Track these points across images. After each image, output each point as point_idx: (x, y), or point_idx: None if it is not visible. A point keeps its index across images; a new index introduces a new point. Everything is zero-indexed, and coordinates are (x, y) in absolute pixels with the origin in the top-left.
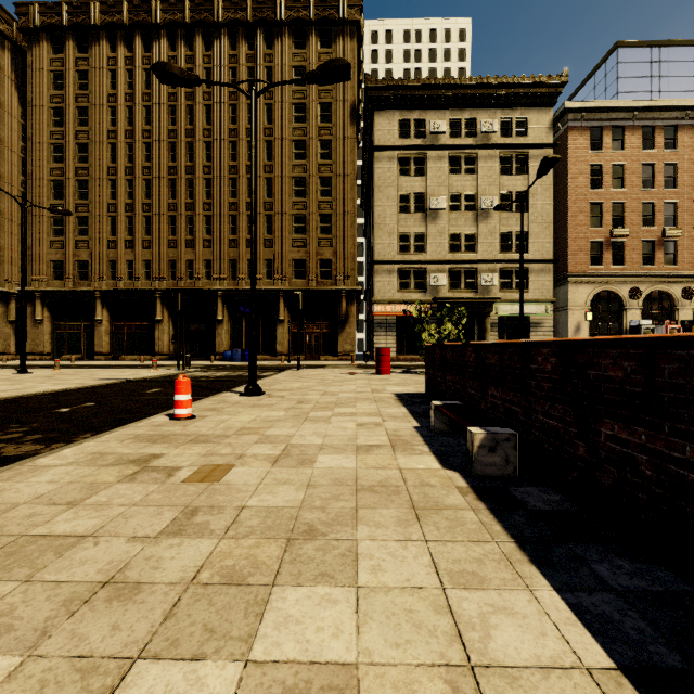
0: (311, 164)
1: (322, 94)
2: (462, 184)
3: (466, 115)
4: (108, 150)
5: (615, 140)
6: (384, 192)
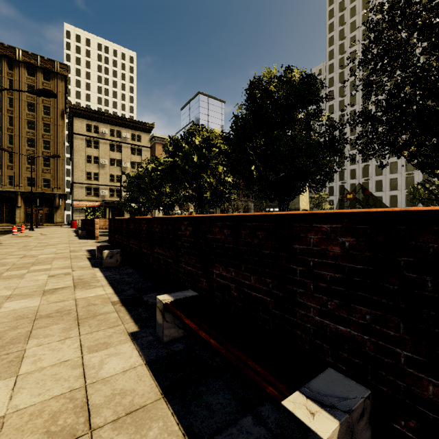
0: (38, 133)
1: (45, 102)
2: (115, 155)
3: (117, 129)
4: None
5: None
6: (79, 153)
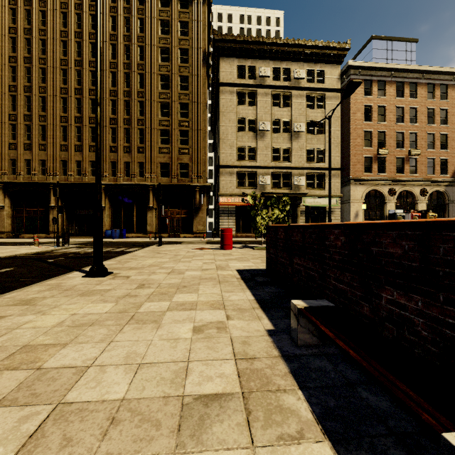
0: (173, 93)
1: (182, 42)
2: (281, 114)
3: (284, 65)
4: (10, 71)
5: (379, 90)
6: (227, 116)
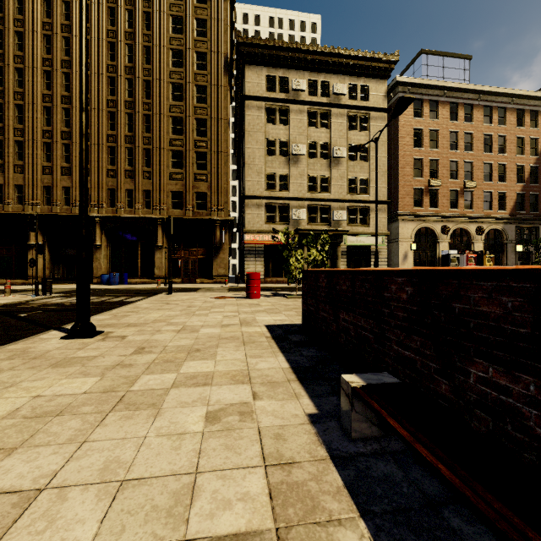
0: (188, 105)
1: (198, 44)
2: (318, 135)
3: (322, 78)
4: None
5: (431, 111)
6: (253, 136)
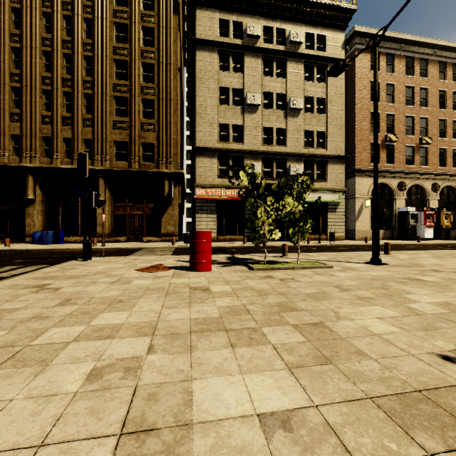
0: (134, 48)
1: None
2: (274, 85)
3: (277, 25)
4: None
5: (387, 65)
6: (205, 84)
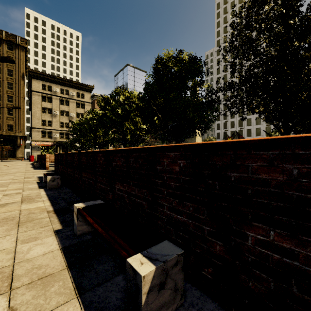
0: (3, 89)
1: (9, 66)
2: (64, 108)
3: (66, 88)
4: None
5: None
6: (36, 105)
